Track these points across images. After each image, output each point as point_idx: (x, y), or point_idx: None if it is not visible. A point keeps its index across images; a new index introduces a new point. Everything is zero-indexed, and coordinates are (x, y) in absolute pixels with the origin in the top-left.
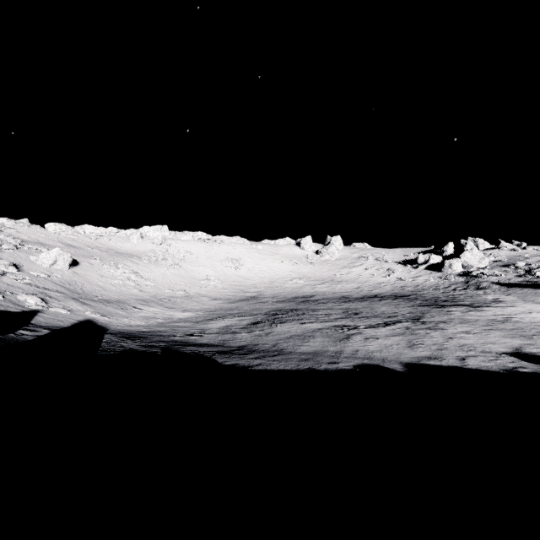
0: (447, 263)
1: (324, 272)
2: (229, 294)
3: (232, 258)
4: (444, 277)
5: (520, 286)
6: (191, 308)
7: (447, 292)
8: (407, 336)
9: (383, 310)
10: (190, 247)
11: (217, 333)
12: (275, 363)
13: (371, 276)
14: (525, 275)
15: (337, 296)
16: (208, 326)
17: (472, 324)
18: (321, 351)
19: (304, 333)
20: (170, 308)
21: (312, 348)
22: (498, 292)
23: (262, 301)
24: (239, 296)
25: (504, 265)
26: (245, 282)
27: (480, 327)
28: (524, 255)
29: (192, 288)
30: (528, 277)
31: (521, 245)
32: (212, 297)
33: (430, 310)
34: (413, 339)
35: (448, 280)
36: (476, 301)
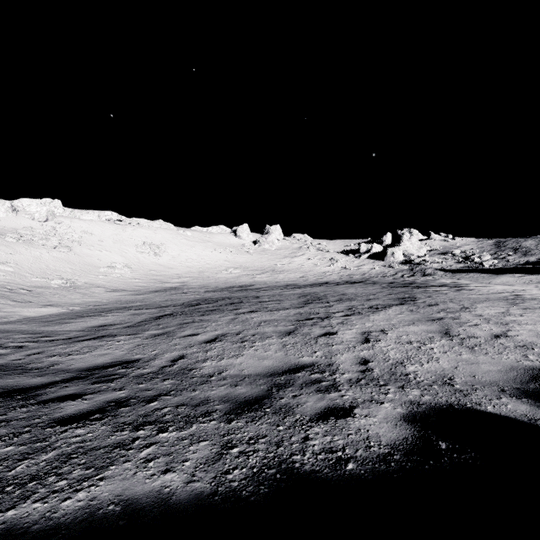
0: (390, 251)
1: (263, 262)
2: (140, 285)
3: (151, 243)
4: (388, 265)
5: (463, 271)
6: (66, 301)
7: (398, 278)
8: (429, 324)
9: (352, 292)
10: (91, 228)
11: (65, 339)
12: (137, 440)
13: (315, 265)
14: (464, 261)
15: (282, 284)
16: (64, 327)
17: (492, 303)
18: (285, 368)
19: (242, 330)
20: (21, 302)
21: (262, 360)
22: (446, 277)
23: (185, 291)
24: (154, 287)
25: (441, 253)
26: (166, 271)
27: (511, 307)
28: (456, 244)
29: (83, 277)
30: (468, 263)
31: (448, 237)
32: (111, 288)
33: (412, 290)
34: (446, 329)
35: (393, 268)
36: (443, 283)
